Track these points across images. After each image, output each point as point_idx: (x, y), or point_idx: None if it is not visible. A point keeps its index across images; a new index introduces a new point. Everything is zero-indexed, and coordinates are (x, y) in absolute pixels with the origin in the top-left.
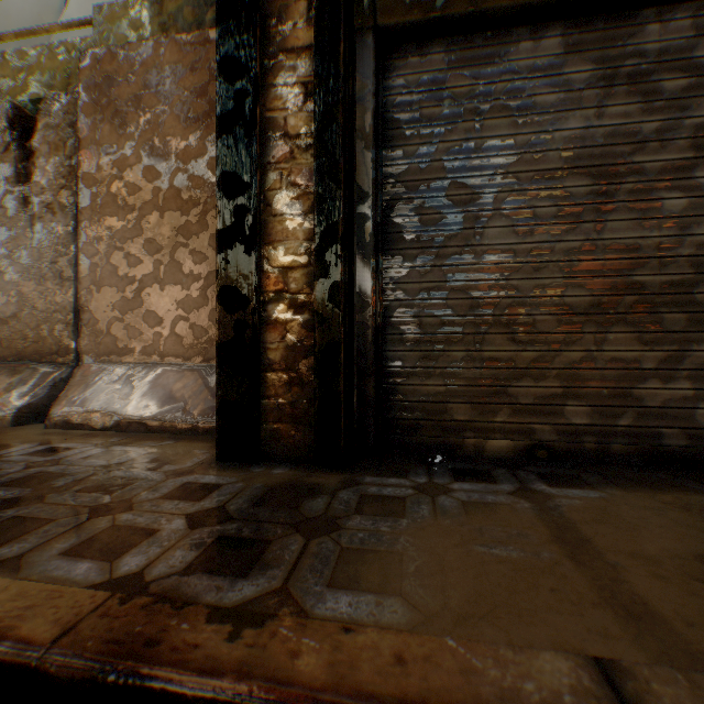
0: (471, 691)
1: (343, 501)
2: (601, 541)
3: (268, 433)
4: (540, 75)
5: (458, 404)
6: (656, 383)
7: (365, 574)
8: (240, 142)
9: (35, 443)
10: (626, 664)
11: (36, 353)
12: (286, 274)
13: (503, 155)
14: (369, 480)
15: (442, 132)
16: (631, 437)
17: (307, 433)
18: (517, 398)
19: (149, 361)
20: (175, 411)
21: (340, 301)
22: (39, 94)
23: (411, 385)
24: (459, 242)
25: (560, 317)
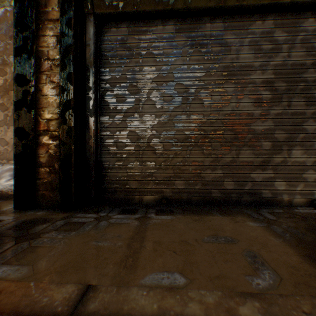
0: (16, 304)
1: (55, 225)
2: (149, 237)
3: (41, 196)
4: (165, 41)
5: (132, 181)
6: (210, 171)
7: (27, 257)
8: (26, 60)
9: None
10: (98, 286)
11: None
12: (49, 122)
13: (151, 74)
14: (79, 215)
15: (126, 62)
16: (201, 193)
17: (58, 195)
18: (156, 178)
19: (2, 162)
20: (10, 186)
21: (72, 135)
22: None
23: (113, 173)
24: (133, 110)
25: (173, 143)
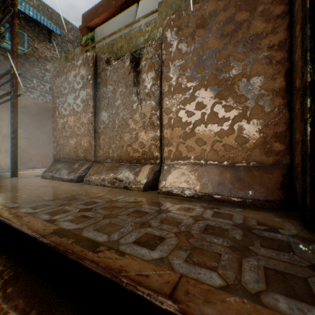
0: None
1: None
2: None
3: None
4: None
5: None
6: None
7: None
8: None
9: (169, 203)
10: None
11: (142, 159)
12: None
13: None
14: None
15: None
16: None
17: None
18: None
19: (198, 163)
20: (227, 191)
21: None
22: (134, 49)
23: None
24: None
25: None
